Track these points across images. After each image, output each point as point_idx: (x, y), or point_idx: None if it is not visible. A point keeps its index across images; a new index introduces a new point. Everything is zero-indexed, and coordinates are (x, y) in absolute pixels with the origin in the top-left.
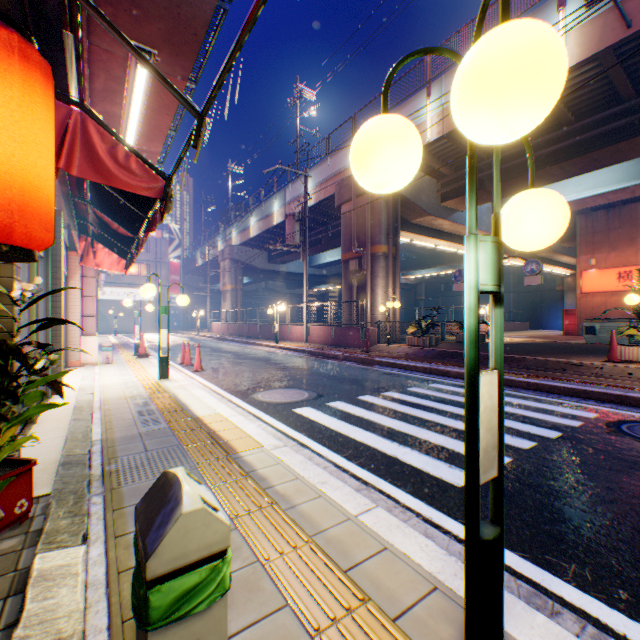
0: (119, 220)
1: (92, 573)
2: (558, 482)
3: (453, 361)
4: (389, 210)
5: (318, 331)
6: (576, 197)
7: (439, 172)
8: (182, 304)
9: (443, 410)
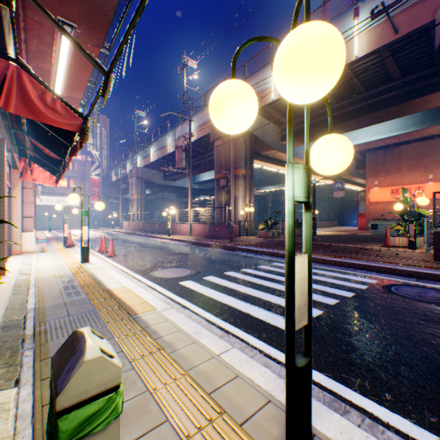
0: (49, 147)
1: (21, 408)
2: (351, 325)
3: None
4: (247, 145)
5: (198, 227)
6: (366, 140)
7: (280, 121)
8: (99, 208)
9: (281, 280)
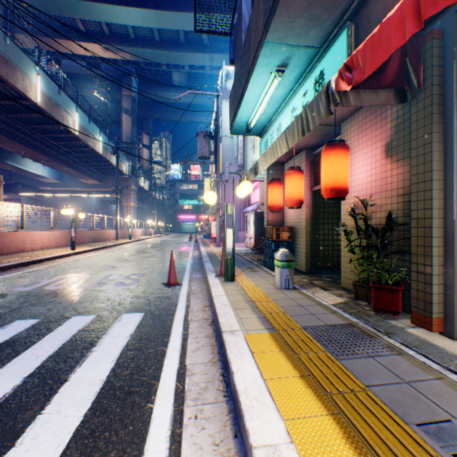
0: None
1: (319, 298)
2: (102, 304)
3: None
4: None
5: None
6: None
7: None
8: None
9: None
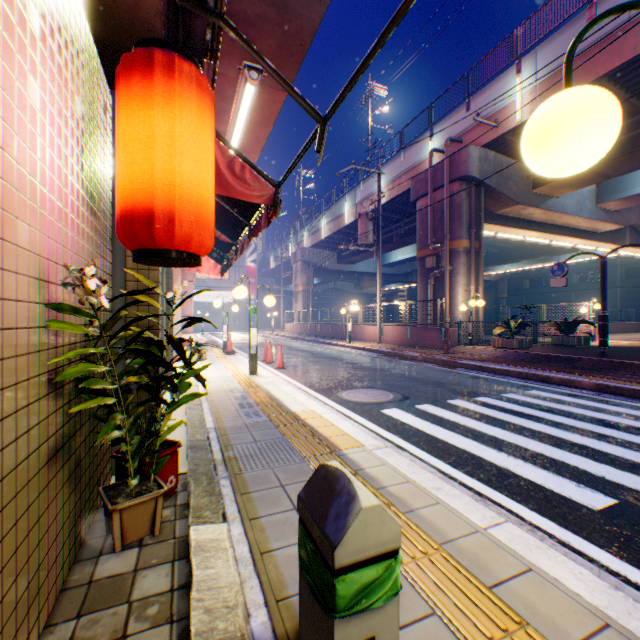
0: (223, 228)
1: (238, 550)
2: None
3: (552, 366)
4: (470, 202)
5: (392, 331)
6: None
7: None
8: (269, 305)
9: (552, 420)
